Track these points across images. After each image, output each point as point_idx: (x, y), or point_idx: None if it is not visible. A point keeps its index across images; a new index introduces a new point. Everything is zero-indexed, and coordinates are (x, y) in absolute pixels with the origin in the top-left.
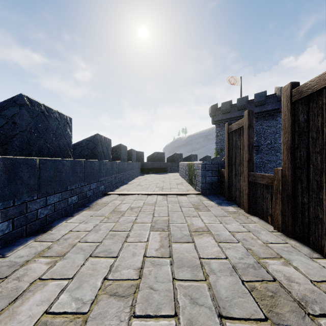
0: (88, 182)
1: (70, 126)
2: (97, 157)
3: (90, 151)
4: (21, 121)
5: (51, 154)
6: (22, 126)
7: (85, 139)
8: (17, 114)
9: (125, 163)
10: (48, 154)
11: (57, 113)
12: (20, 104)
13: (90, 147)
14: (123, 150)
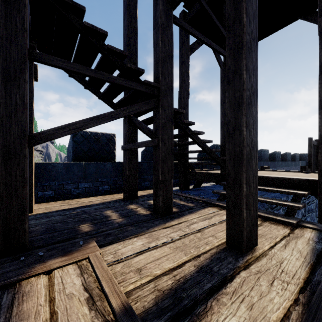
0: (273, 168)
1: (268, 152)
2: (275, 160)
3: (272, 157)
4: (261, 154)
5: (265, 160)
6: (261, 155)
7: (270, 153)
8: (260, 153)
9: (289, 162)
10: (265, 160)
11: (266, 150)
12: (261, 151)
13: (272, 156)
14: (288, 155)
